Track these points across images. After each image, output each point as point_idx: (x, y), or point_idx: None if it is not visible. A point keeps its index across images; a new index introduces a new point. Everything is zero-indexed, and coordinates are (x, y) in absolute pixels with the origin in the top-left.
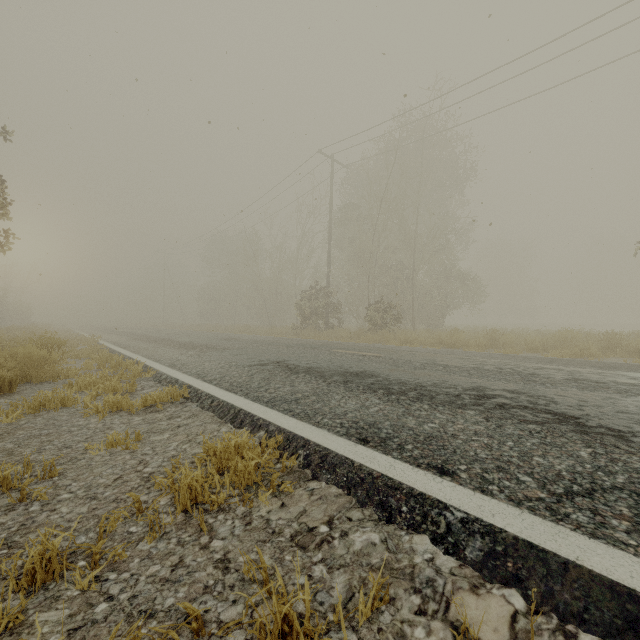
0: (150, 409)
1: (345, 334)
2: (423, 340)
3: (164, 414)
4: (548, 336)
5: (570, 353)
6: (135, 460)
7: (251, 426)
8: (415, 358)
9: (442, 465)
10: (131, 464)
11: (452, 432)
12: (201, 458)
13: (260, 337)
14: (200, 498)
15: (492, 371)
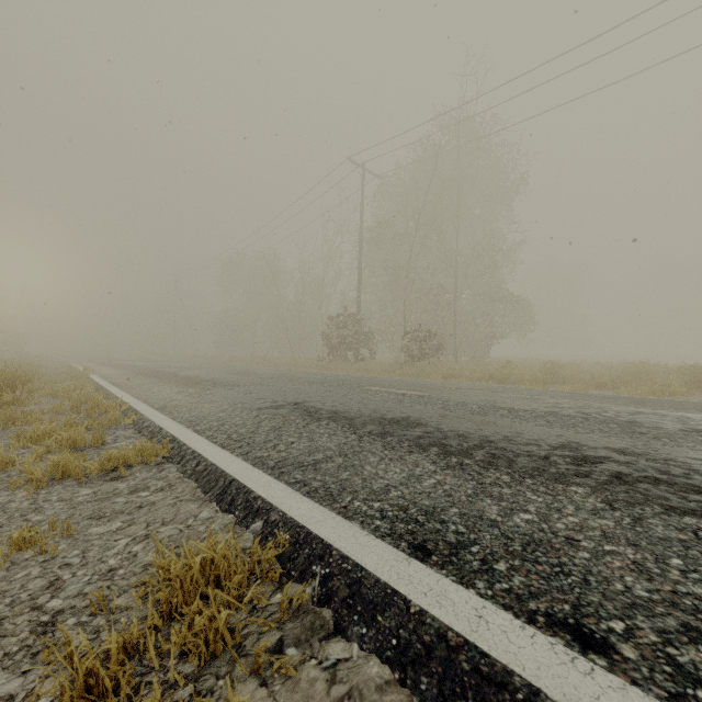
0: (111, 475)
1: (378, 367)
2: (469, 374)
3: (127, 483)
4: (617, 370)
5: (649, 390)
6: (43, 580)
7: (244, 510)
8: (468, 398)
9: (576, 618)
10: (32, 589)
11: (565, 532)
12: (146, 584)
13: (279, 371)
14: (110, 700)
15: (575, 417)
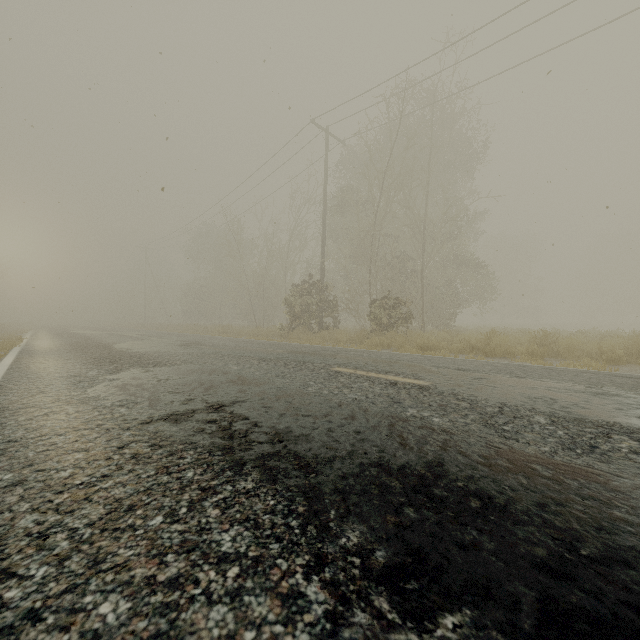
0: None
1: (343, 337)
2: (447, 345)
3: None
4: (626, 341)
5: None
6: None
7: None
8: (504, 394)
9: None
10: None
11: None
12: None
13: (234, 341)
14: None
15: None
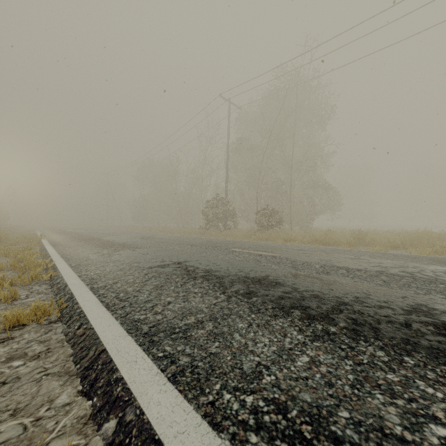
0: None
1: (239, 233)
2: (302, 238)
3: (8, 348)
4: (405, 236)
5: (432, 251)
6: None
7: (102, 397)
8: (310, 258)
9: None
10: None
11: None
12: None
13: (172, 236)
14: None
15: (404, 277)
